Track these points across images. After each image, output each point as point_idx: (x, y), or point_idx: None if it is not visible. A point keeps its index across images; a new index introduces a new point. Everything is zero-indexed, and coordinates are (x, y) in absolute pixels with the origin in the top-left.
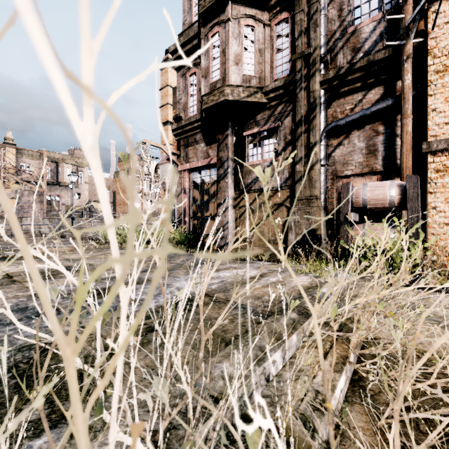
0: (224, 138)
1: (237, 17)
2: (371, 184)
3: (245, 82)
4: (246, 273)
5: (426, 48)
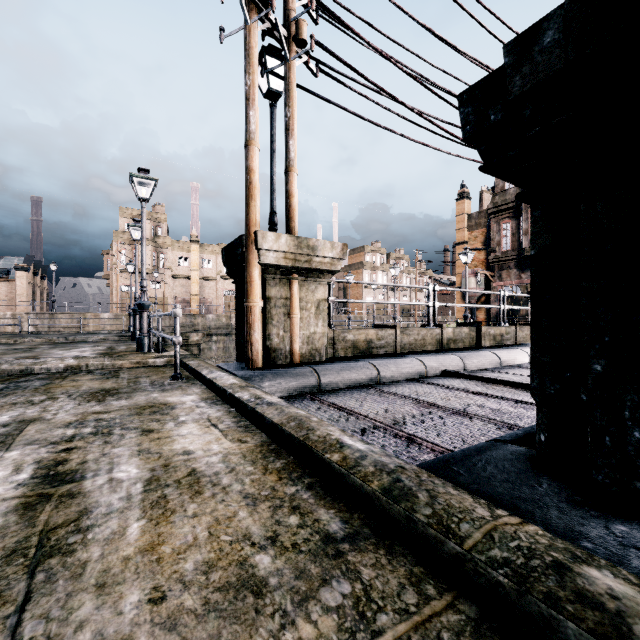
0: None
1: None
2: None
3: None
4: None
5: None
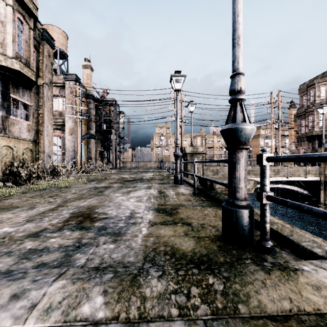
0: (314, 141)
1: (317, 113)
2: None
3: (320, 129)
4: None
5: None
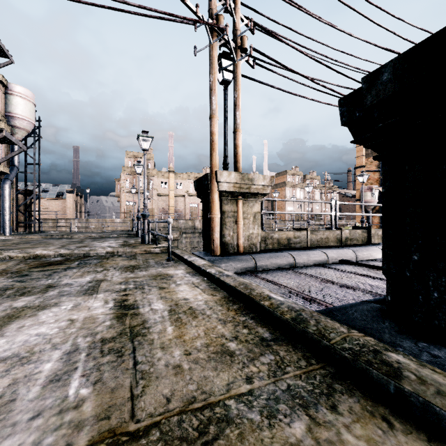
0: None
1: None
2: None
3: None
4: None
5: None
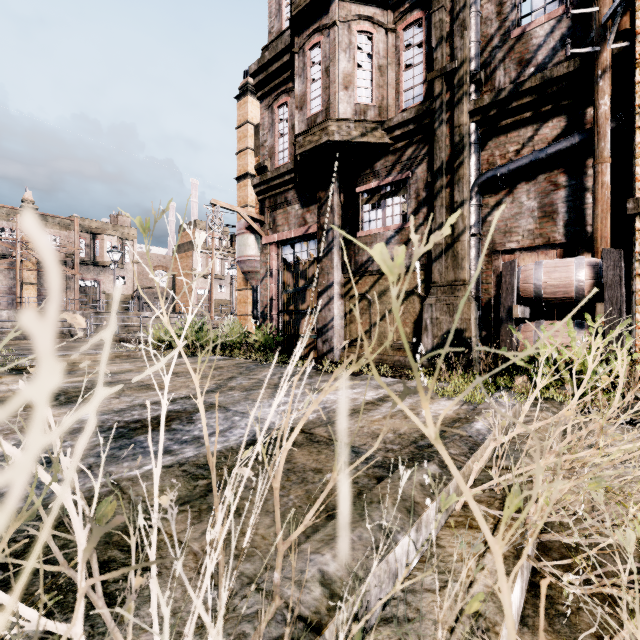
0: (327, 197)
1: (347, 19)
2: (548, 263)
3: (358, 114)
4: (360, 395)
5: (633, 57)
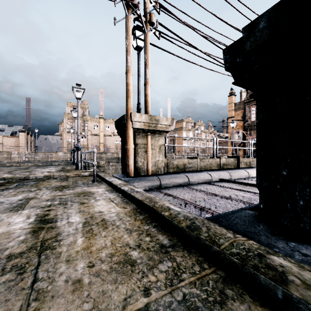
0: None
1: None
2: None
3: None
4: None
5: None
